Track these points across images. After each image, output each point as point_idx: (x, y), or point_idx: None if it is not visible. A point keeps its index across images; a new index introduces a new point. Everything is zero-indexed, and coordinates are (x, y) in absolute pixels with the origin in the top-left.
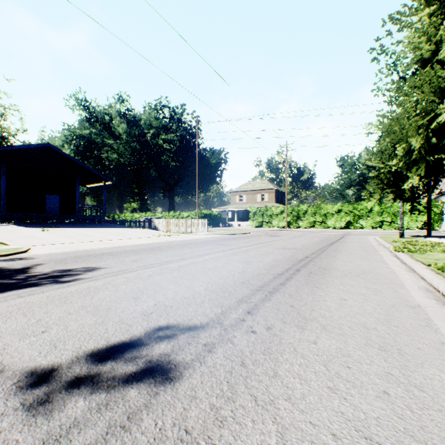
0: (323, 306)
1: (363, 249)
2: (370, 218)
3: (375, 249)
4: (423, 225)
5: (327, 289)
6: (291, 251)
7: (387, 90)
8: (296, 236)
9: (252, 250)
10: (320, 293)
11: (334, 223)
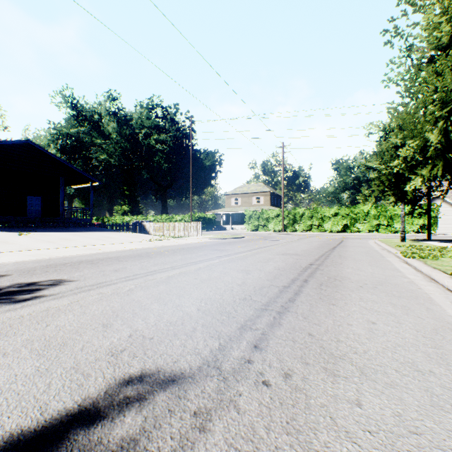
0: (350, 334)
1: (368, 254)
2: (366, 222)
3: (381, 255)
4: (419, 229)
5: (347, 307)
6: (293, 257)
7: (402, 79)
8: (294, 240)
9: (250, 256)
10: (340, 312)
11: (331, 227)
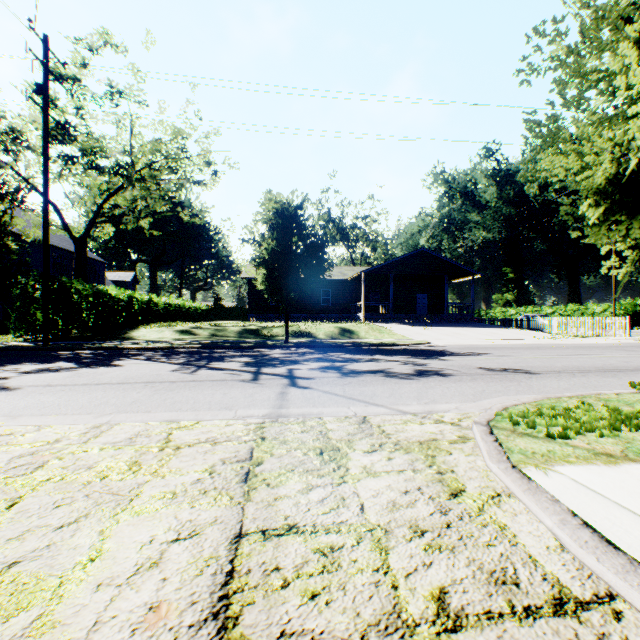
0: (639, 377)
1: None
2: None
3: None
4: None
5: None
6: None
7: None
8: None
9: None
10: None
11: None
